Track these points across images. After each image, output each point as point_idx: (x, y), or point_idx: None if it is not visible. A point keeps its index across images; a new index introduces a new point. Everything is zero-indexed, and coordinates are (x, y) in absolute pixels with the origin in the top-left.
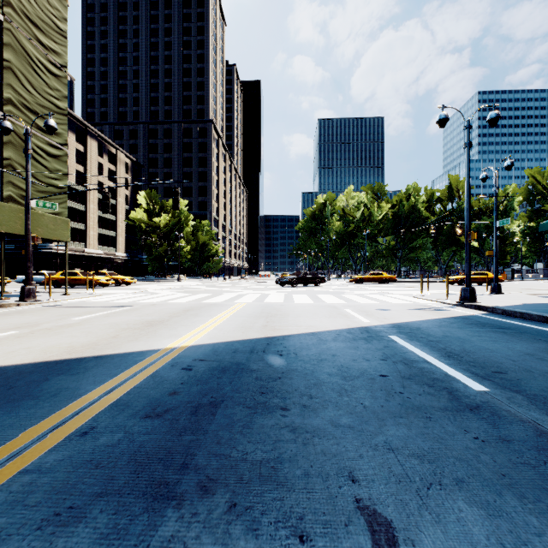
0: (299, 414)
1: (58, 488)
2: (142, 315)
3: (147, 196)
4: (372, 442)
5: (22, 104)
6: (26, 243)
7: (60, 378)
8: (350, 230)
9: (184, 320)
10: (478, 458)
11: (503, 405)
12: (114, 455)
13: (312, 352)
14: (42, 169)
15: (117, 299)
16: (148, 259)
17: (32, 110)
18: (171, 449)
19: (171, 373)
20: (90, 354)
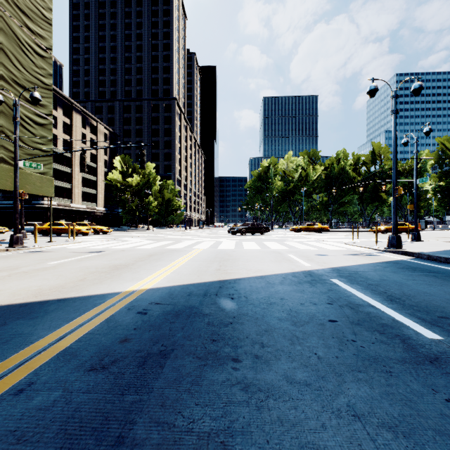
0: (251, 367)
1: None
2: (111, 260)
3: (122, 160)
4: (333, 405)
5: (12, 80)
6: (15, 198)
7: (18, 322)
8: (290, 188)
9: (147, 264)
10: None
11: None
12: (43, 423)
13: (262, 295)
14: (30, 136)
15: (93, 245)
16: (123, 212)
17: (21, 85)
18: (109, 414)
19: (126, 318)
20: (54, 296)
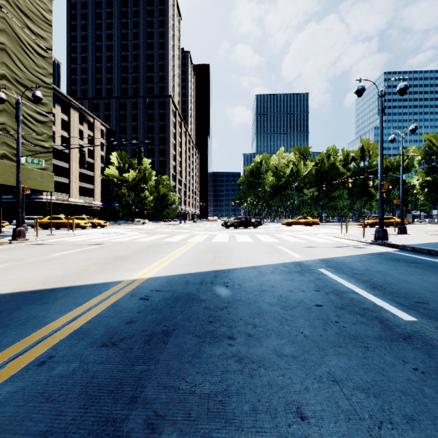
0: (244, 343)
1: (4, 425)
2: (111, 251)
3: (118, 156)
4: (315, 373)
5: (15, 79)
6: (17, 192)
7: (31, 307)
8: (281, 183)
9: (145, 256)
10: (422, 392)
11: (433, 334)
12: (66, 387)
13: (254, 283)
14: (31, 133)
15: (92, 238)
16: (119, 206)
17: (22, 84)
18: (122, 380)
19: (130, 303)
20: (61, 285)
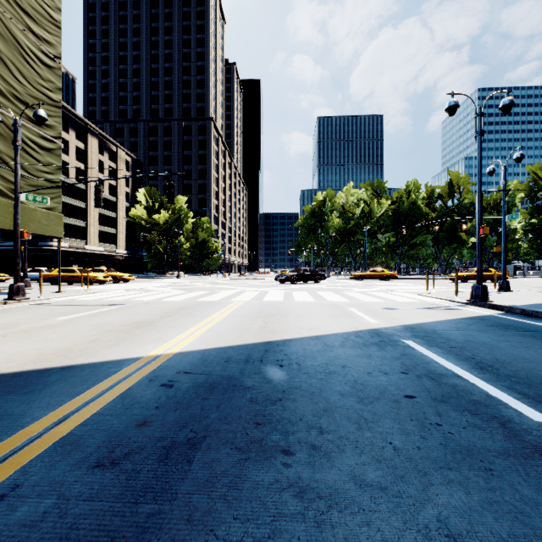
0: (307, 463)
1: None
2: (132, 315)
3: (147, 193)
4: (418, 520)
5: (13, 95)
6: (15, 238)
7: (8, 398)
8: (350, 227)
9: (175, 321)
10: None
11: None
12: None
13: (318, 362)
14: (34, 163)
15: (111, 296)
16: (148, 255)
17: (23, 101)
18: (117, 533)
19: (146, 392)
20: (58, 363)
